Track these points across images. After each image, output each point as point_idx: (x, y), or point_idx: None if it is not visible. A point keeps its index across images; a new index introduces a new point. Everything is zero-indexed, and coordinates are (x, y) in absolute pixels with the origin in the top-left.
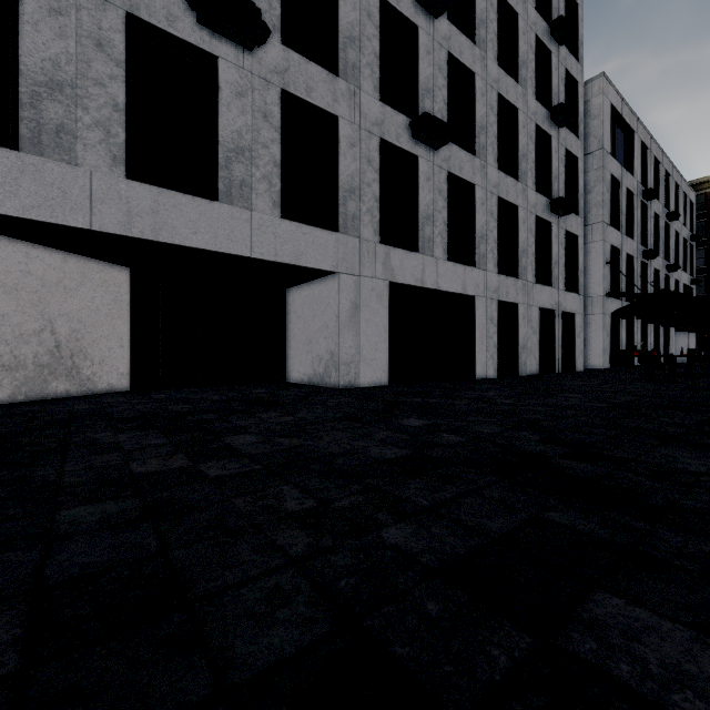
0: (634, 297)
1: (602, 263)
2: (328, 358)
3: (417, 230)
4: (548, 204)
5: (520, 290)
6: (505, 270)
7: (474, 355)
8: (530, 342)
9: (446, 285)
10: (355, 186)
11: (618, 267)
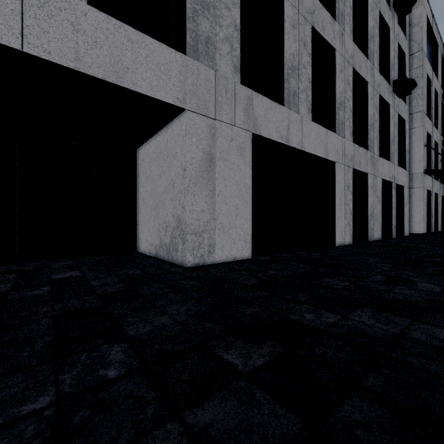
0: (441, 175)
1: (422, 145)
2: (175, 226)
3: (282, 80)
4: (387, 87)
5: (369, 161)
6: (355, 142)
7: (333, 222)
8: (376, 209)
9: (310, 147)
10: (209, 1)
11: (429, 151)
